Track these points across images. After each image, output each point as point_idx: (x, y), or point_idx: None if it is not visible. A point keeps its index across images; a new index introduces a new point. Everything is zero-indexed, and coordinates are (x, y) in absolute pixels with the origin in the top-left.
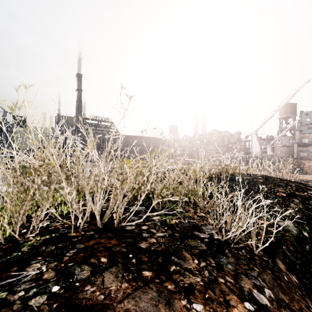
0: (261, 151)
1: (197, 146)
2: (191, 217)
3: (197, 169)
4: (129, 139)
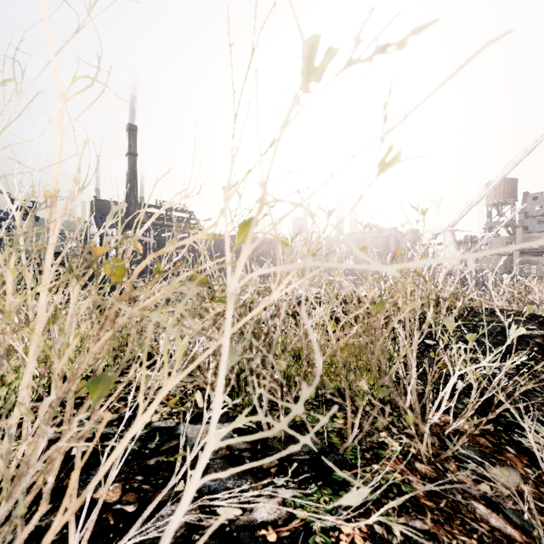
0: (460, 262)
1: (343, 255)
2: (405, 490)
3: (365, 299)
4: (221, 241)
